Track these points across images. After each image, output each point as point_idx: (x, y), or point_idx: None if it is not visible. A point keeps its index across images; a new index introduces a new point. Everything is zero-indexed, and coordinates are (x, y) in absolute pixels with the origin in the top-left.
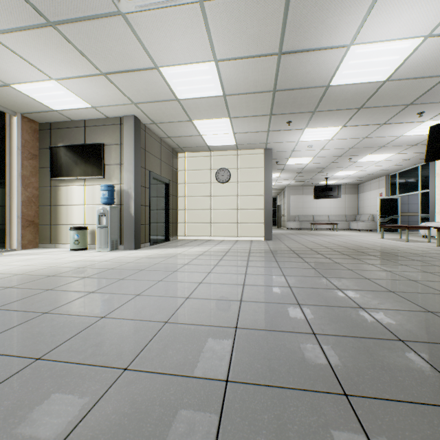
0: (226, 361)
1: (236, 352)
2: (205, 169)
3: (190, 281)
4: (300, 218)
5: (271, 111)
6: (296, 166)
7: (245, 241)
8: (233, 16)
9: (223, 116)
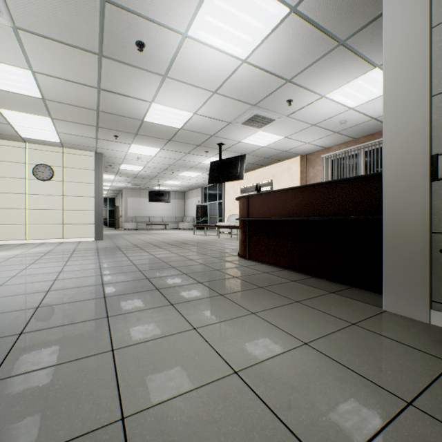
0: (38, 302)
1: (47, 298)
2: (17, 162)
3: (1, 277)
4: (137, 220)
5: (98, 124)
6: (130, 172)
7: (72, 242)
8: (51, 50)
9: (42, 115)
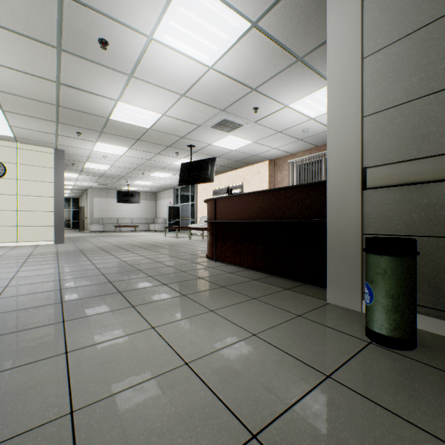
0: None
1: None
2: None
3: None
4: (104, 221)
5: (58, 120)
6: (96, 171)
7: (28, 246)
8: (1, 38)
9: None
